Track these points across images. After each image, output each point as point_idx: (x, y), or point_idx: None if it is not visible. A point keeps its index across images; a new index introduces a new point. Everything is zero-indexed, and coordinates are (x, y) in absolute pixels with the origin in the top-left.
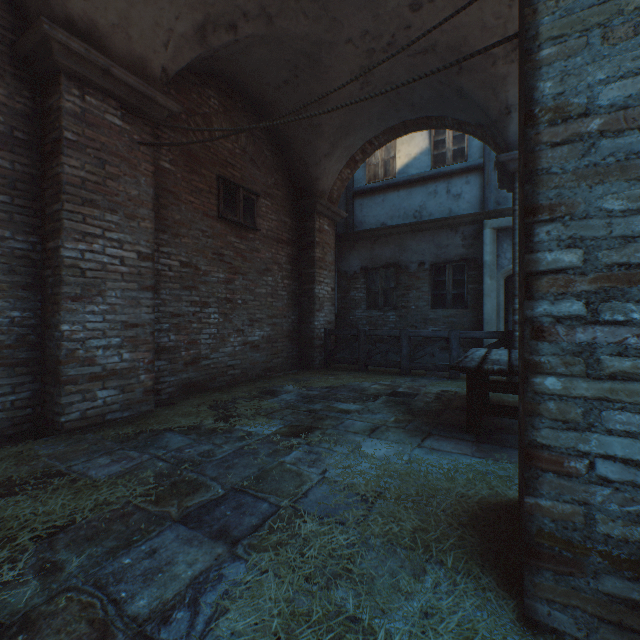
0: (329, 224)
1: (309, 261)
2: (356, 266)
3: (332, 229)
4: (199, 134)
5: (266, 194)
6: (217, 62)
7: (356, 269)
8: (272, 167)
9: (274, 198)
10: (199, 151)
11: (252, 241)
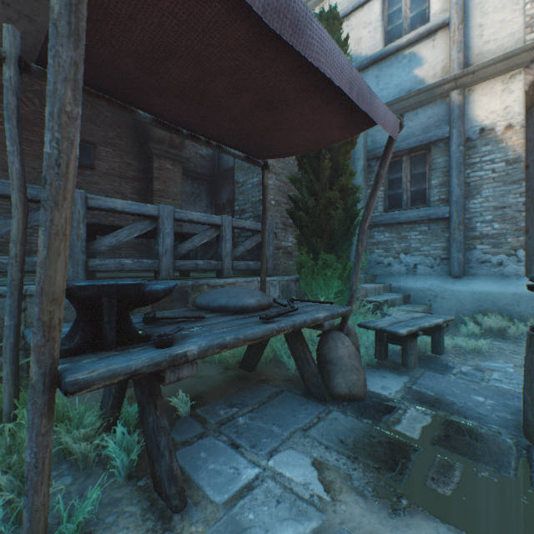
0: (174, 164)
1: (151, 192)
2: (224, 199)
3: (178, 168)
4: (31, 104)
5: (107, 143)
6: (32, 54)
7: (224, 202)
8: (114, 124)
9: (117, 146)
10: (31, 115)
11: (90, 176)
